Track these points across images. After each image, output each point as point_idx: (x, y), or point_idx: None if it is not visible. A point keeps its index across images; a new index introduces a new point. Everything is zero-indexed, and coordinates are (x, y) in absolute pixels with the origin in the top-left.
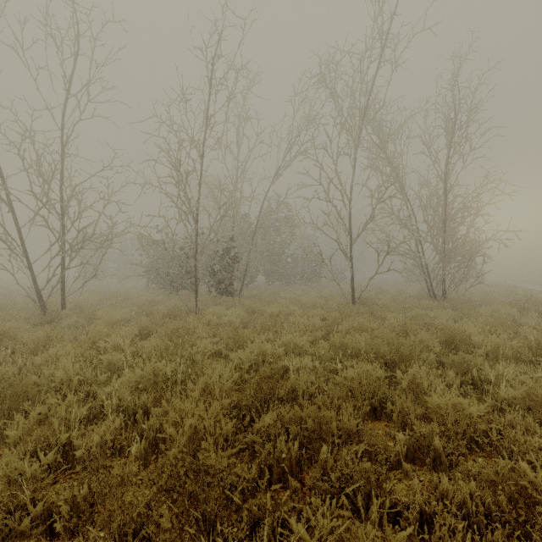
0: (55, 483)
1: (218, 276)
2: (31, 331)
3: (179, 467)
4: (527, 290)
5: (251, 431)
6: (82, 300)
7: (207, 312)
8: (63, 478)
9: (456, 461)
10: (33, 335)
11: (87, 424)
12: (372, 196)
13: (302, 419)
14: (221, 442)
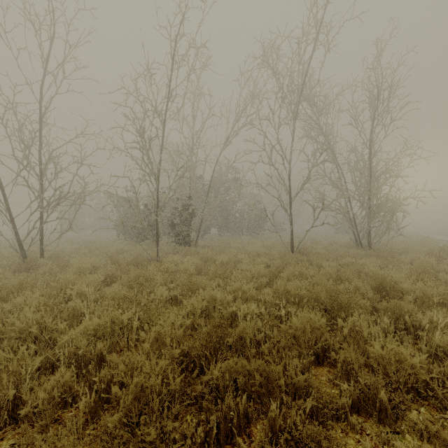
0: (2, 439)
1: (177, 229)
2: (9, 278)
3: (119, 437)
4: (438, 240)
5: (200, 381)
6: (60, 249)
7: (166, 261)
8: (11, 434)
9: (403, 416)
10: (7, 283)
11: (44, 372)
12: (308, 160)
13: (250, 371)
14: (169, 398)
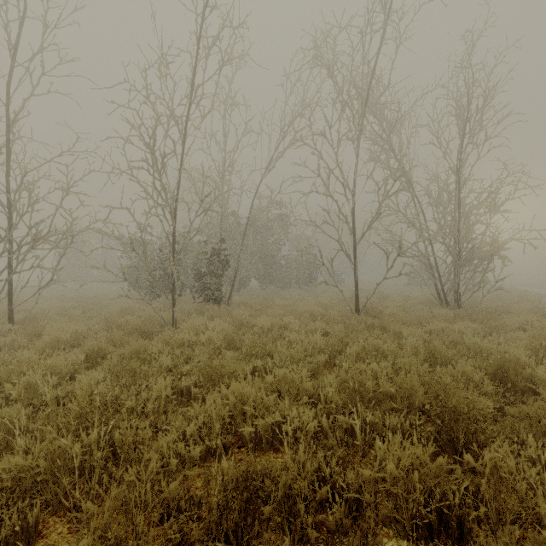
0: None
1: (204, 281)
2: None
3: None
4: (539, 294)
5: None
6: (43, 309)
7: (182, 327)
8: None
9: None
10: None
11: None
12: (379, 189)
13: None
14: None
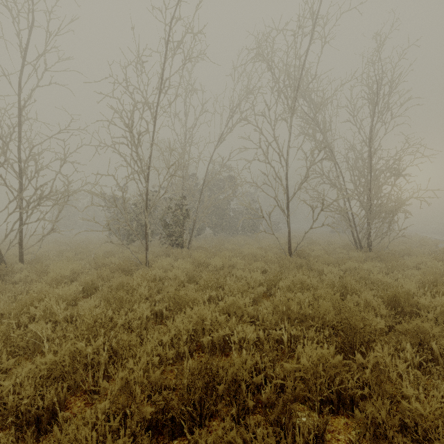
0: None
1: (169, 229)
2: None
3: None
4: (436, 240)
5: None
6: (44, 251)
7: (154, 266)
8: None
9: None
10: None
11: None
12: (307, 158)
13: None
14: None
